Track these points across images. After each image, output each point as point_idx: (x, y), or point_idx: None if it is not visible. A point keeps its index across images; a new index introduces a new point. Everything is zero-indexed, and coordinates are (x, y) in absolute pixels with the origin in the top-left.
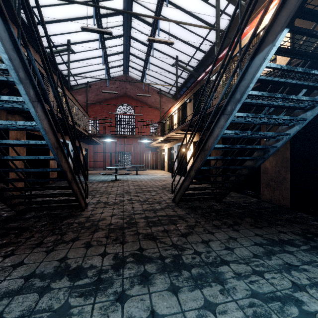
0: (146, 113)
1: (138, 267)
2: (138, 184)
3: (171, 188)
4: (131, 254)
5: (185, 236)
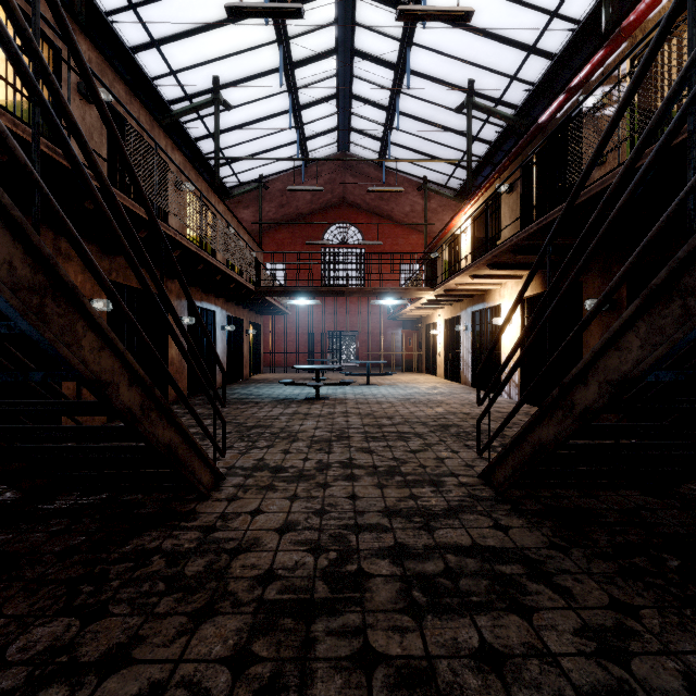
0: (391, 241)
1: None
2: (371, 410)
3: (463, 426)
4: None
5: None
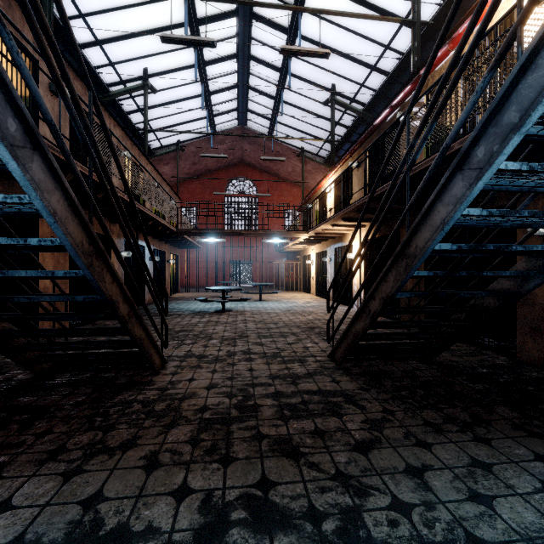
0: (278, 192)
1: (258, 542)
2: (262, 318)
3: (324, 328)
4: (243, 498)
5: (363, 450)
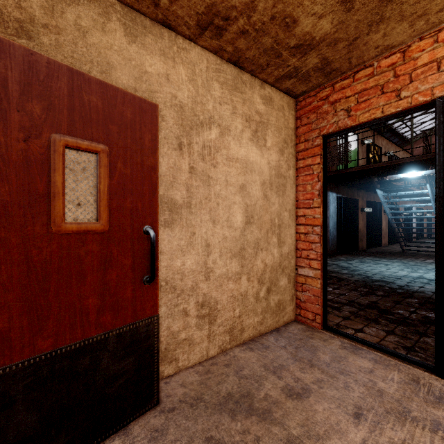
0: None
1: None
2: None
3: None
4: None
5: None
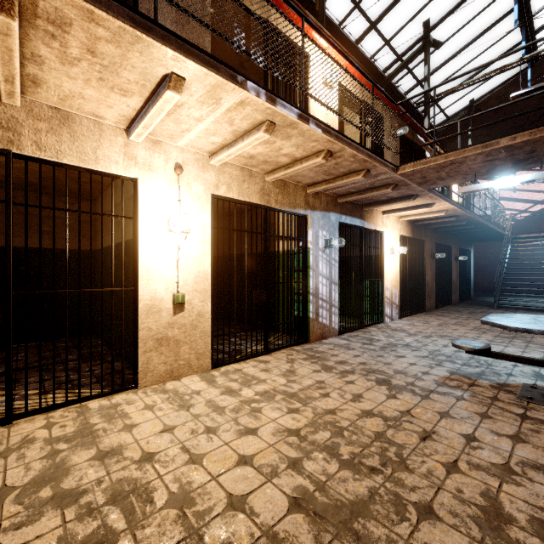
0: None
1: None
2: None
3: None
4: None
5: None
